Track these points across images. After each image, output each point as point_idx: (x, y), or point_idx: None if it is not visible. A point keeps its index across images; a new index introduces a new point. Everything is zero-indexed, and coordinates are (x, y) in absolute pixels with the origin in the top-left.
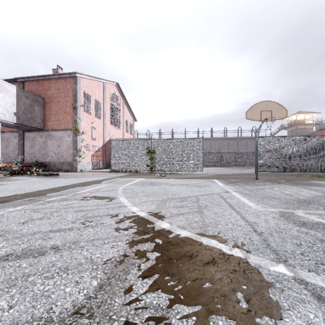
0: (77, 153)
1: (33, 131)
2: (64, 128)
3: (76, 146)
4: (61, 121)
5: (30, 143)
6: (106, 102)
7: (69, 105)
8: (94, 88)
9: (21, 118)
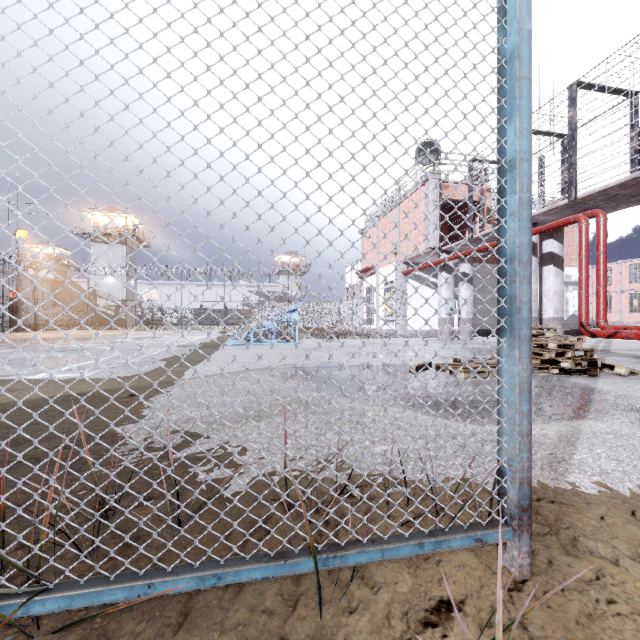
0: None
1: None
2: None
3: None
4: None
5: None
6: None
7: None
8: None
9: None
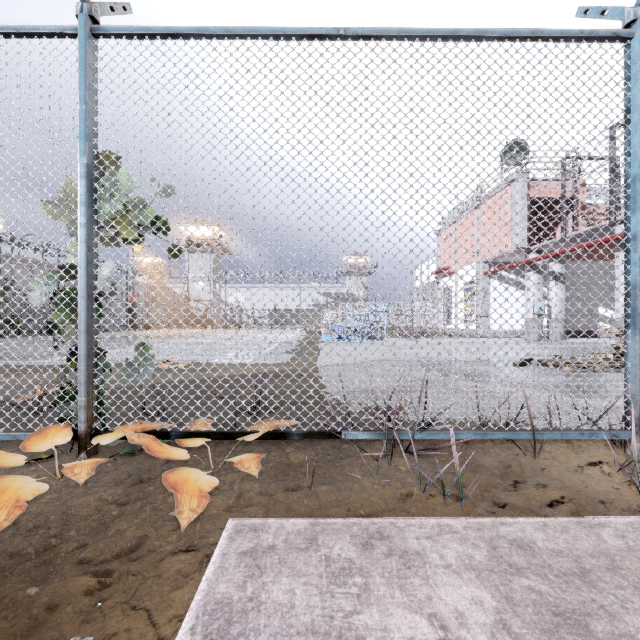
0: None
1: None
2: None
3: None
4: None
5: None
6: None
7: None
8: None
9: None
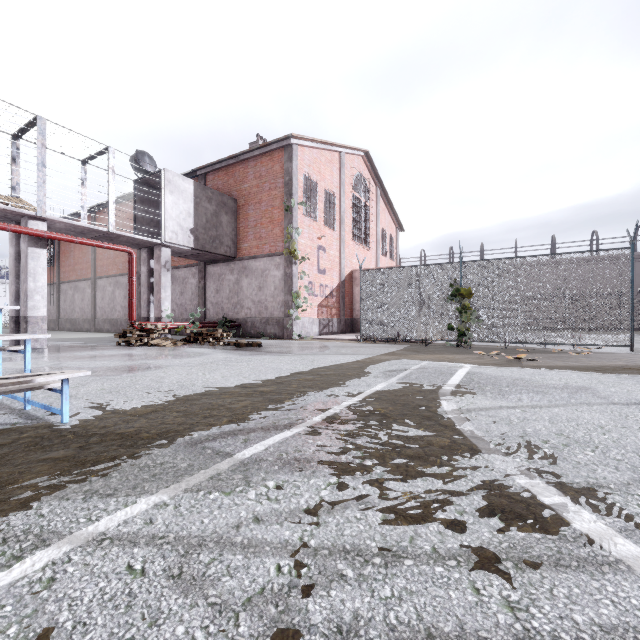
0: (293, 301)
1: (220, 262)
2: (269, 253)
3: (291, 287)
4: (264, 238)
5: (215, 285)
6: (344, 193)
7: (278, 205)
8: (323, 166)
9: (201, 239)
